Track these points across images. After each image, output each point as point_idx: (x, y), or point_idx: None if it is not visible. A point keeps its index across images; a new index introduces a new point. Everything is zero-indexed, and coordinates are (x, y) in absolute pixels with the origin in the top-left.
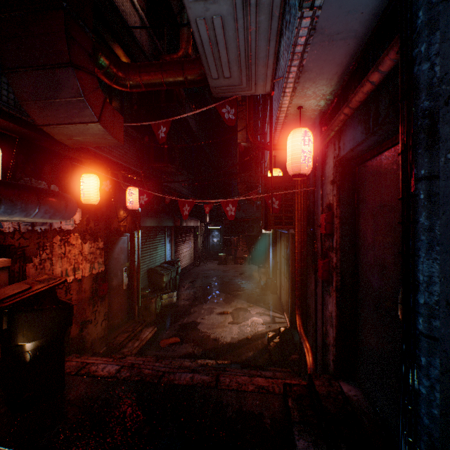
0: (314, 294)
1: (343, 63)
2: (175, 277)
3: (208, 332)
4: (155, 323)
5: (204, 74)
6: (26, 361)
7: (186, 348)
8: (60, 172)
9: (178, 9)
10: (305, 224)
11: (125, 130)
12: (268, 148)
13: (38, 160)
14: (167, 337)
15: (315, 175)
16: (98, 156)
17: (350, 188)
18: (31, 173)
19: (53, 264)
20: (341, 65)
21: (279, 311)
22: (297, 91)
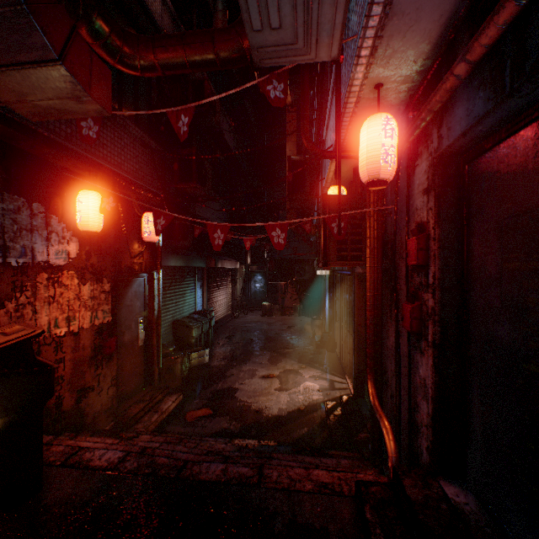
0: (394, 353)
1: None
2: (207, 331)
3: (249, 402)
4: (180, 389)
5: (243, 49)
6: None
7: (220, 423)
8: (47, 187)
9: None
10: (380, 257)
11: (140, 138)
12: (329, 156)
13: (13, 168)
14: (196, 408)
15: (397, 185)
16: (100, 166)
17: (455, 196)
18: (2, 184)
19: (37, 311)
20: (450, 1)
21: (339, 374)
22: (378, 54)
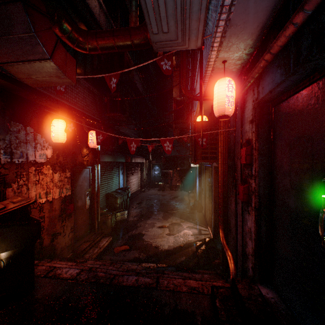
0: (234, 213)
1: (264, 17)
2: (126, 200)
3: (150, 242)
4: (110, 234)
5: (147, 39)
6: (0, 268)
7: (134, 254)
8: (34, 117)
9: (128, 0)
10: (226, 158)
11: (87, 87)
12: (197, 99)
13: (16, 107)
14: (119, 245)
15: (236, 117)
16: (65, 105)
17: (267, 125)
18: (10, 117)
19: (29, 188)
20: (262, 19)
21: (204, 225)
22: (223, 45)
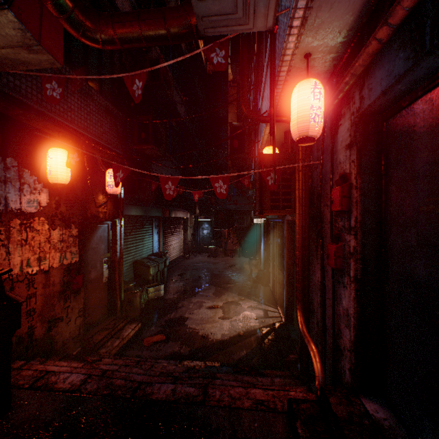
0: (320, 287)
1: None
2: (163, 269)
3: (197, 329)
4: (139, 318)
5: (190, 25)
6: None
7: (172, 347)
8: (19, 144)
9: None
10: (307, 206)
11: (104, 106)
12: (265, 120)
13: None
14: (152, 335)
15: (323, 143)
16: (67, 127)
17: (374, 150)
18: None
19: (10, 252)
20: None
21: (272, 305)
22: (308, 24)
